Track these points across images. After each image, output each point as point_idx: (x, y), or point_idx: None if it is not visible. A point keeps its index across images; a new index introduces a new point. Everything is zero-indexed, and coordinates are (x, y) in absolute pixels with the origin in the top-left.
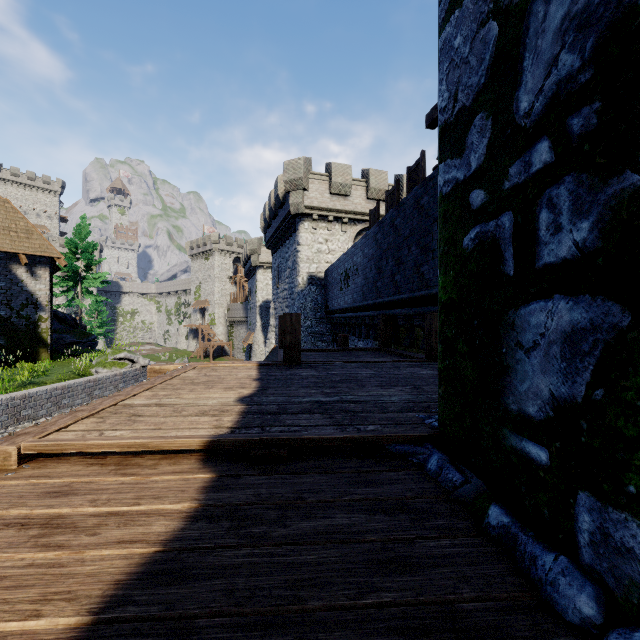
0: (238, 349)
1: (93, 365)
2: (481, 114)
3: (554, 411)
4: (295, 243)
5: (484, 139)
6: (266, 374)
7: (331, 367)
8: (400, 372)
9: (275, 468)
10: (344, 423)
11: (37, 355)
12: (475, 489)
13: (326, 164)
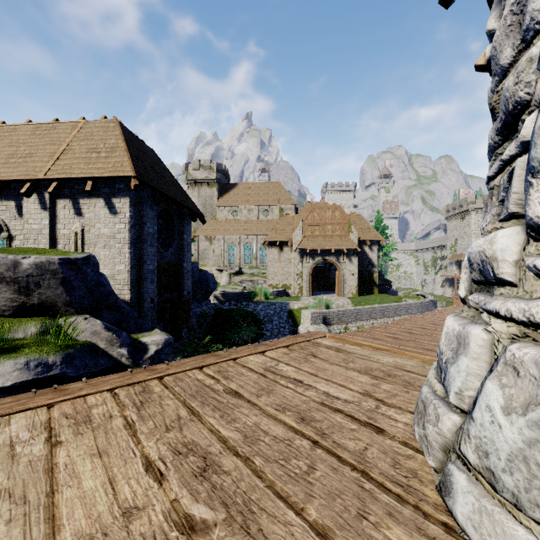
0: None
1: (402, 297)
2: None
3: None
4: None
5: None
6: None
7: None
8: None
9: None
10: None
11: (372, 290)
12: None
13: None
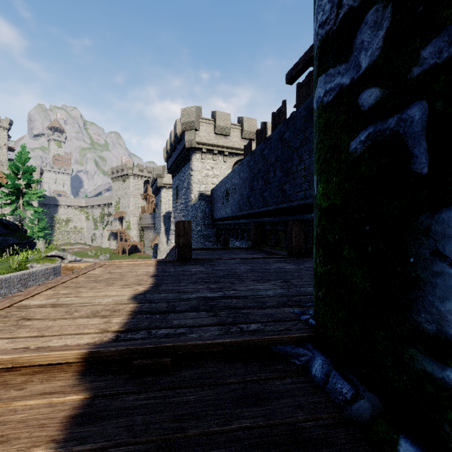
0: (147, 247)
1: (29, 261)
2: (375, 6)
3: None
4: (189, 169)
5: (380, 31)
6: (162, 270)
7: (216, 263)
8: (270, 267)
9: (157, 381)
10: (228, 321)
11: None
12: (370, 407)
13: (212, 112)
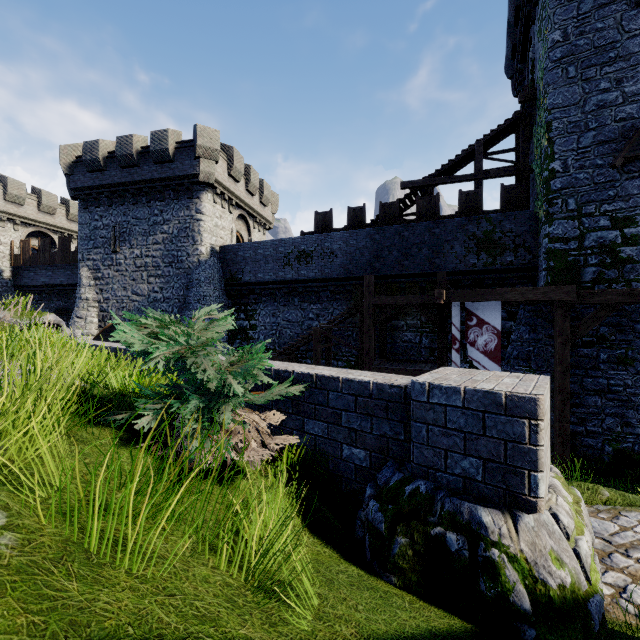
0: None
1: None
2: (574, 241)
3: (591, 279)
4: (190, 210)
5: (575, 245)
6: None
7: None
8: None
9: None
10: None
11: None
12: None
13: (221, 144)
